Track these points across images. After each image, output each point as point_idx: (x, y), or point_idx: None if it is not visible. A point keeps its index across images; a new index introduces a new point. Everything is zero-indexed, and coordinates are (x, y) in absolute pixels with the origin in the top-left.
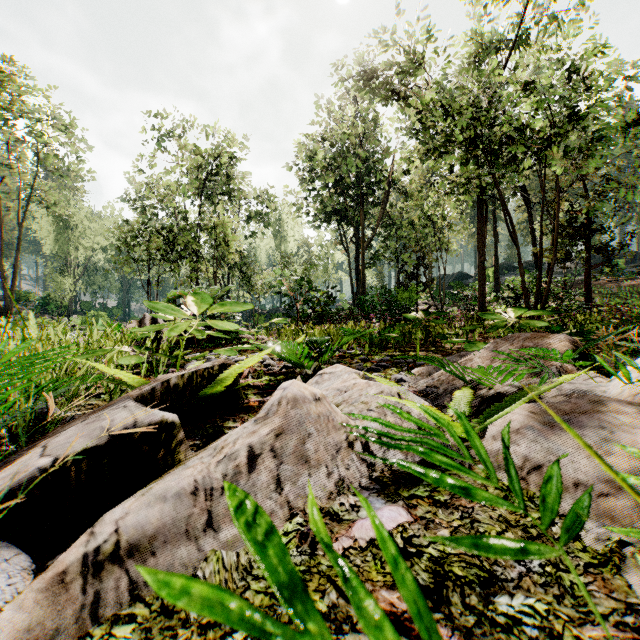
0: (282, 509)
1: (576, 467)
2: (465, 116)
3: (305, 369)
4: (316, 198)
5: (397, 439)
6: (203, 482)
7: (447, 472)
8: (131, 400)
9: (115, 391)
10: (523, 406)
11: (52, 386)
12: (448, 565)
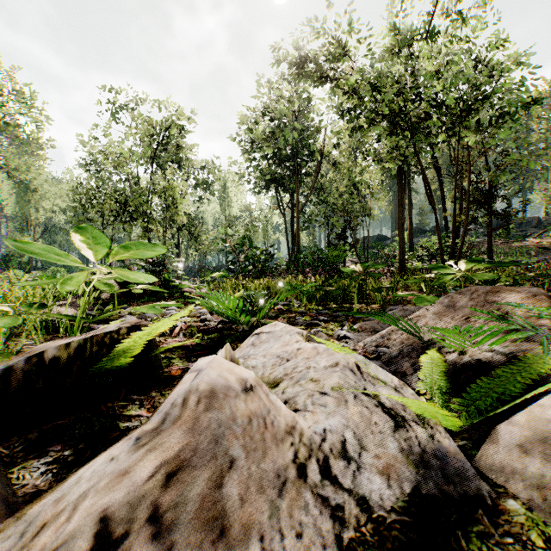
0: None
1: None
2: (390, 91)
3: (242, 325)
4: (257, 168)
5: None
6: None
7: (471, 528)
8: None
9: None
10: None
11: None
12: None
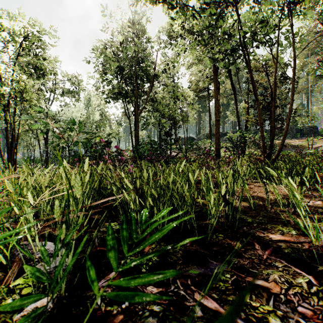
0: None
1: None
2: None
3: None
4: (108, 83)
5: None
6: None
7: None
8: None
9: None
10: None
11: None
12: None
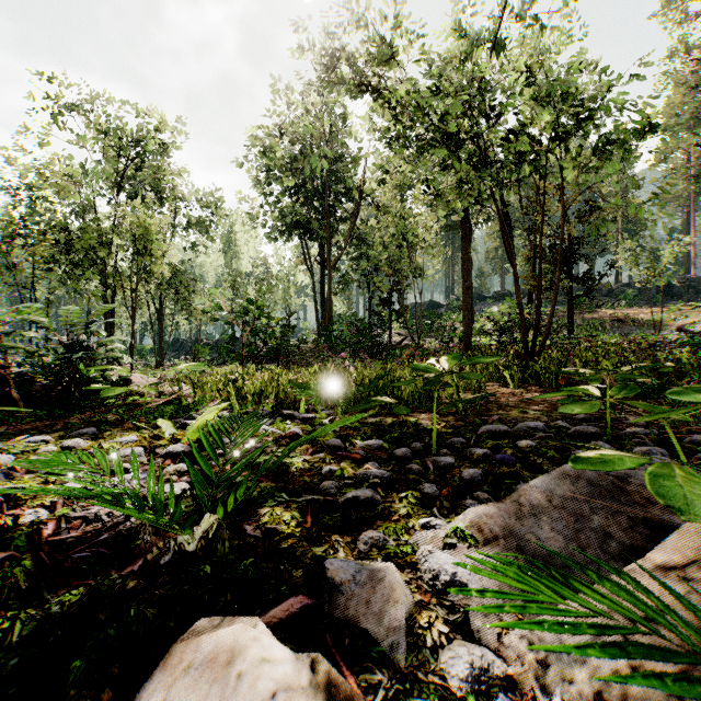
0: None
1: None
2: (459, 99)
3: (176, 537)
4: (274, 206)
5: None
6: None
7: None
8: None
9: None
10: None
11: None
12: None
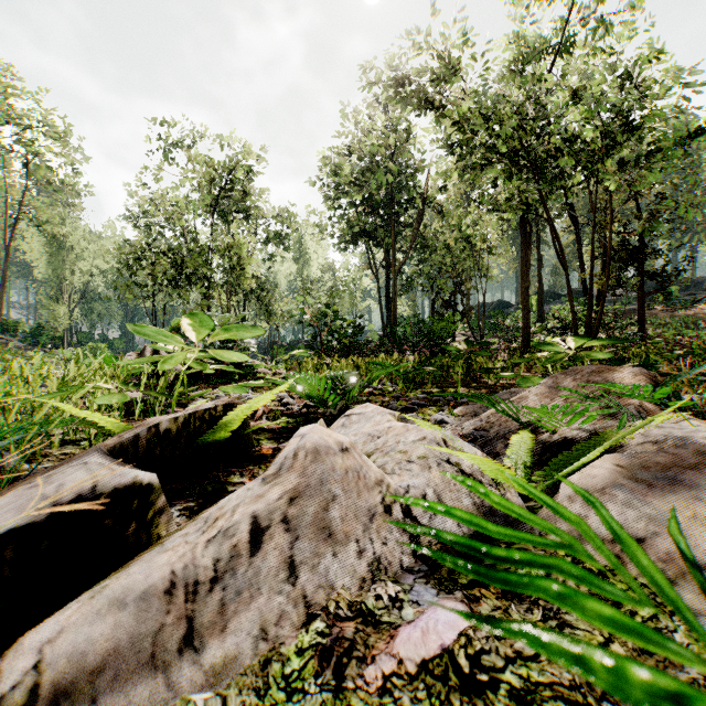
0: (296, 608)
1: (694, 544)
2: (509, 125)
3: (329, 409)
4: (342, 217)
5: (500, 558)
6: (184, 573)
7: (514, 546)
8: (98, 453)
9: (96, 437)
10: (605, 457)
11: (3, 433)
12: (539, 704)
